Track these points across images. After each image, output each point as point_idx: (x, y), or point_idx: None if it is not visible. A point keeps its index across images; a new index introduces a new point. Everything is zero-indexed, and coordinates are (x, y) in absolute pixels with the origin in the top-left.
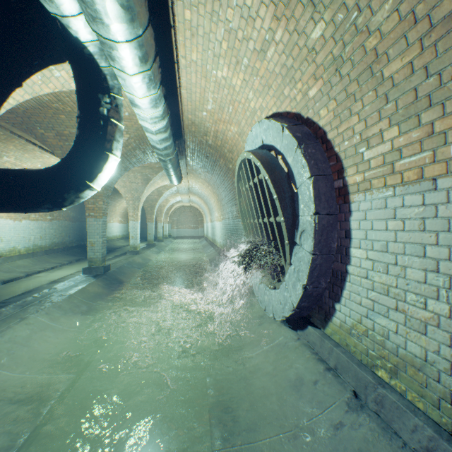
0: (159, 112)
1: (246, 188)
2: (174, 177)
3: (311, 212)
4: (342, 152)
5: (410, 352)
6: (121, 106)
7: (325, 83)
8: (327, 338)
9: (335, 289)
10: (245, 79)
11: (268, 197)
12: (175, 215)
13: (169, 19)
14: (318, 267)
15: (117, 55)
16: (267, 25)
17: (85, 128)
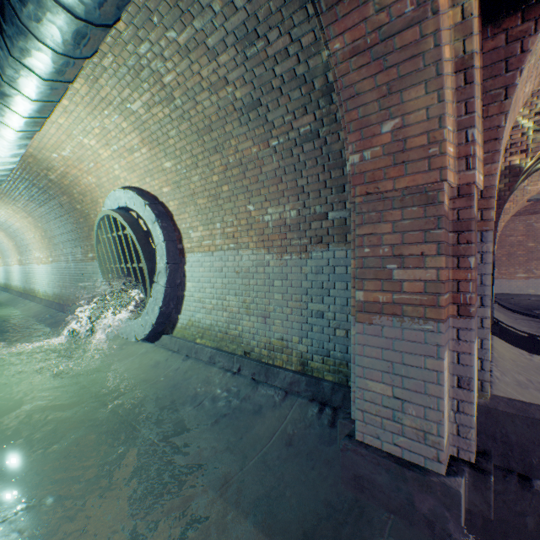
0: (16, 160)
1: (108, 237)
2: None
3: (165, 262)
4: (182, 230)
5: (207, 324)
6: None
7: (173, 190)
8: (174, 337)
9: (179, 307)
10: (113, 156)
11: (133, 249)
12: None
13: None
14: (169, 295)
15: (7, 132)
16: (137, 142)
17: None
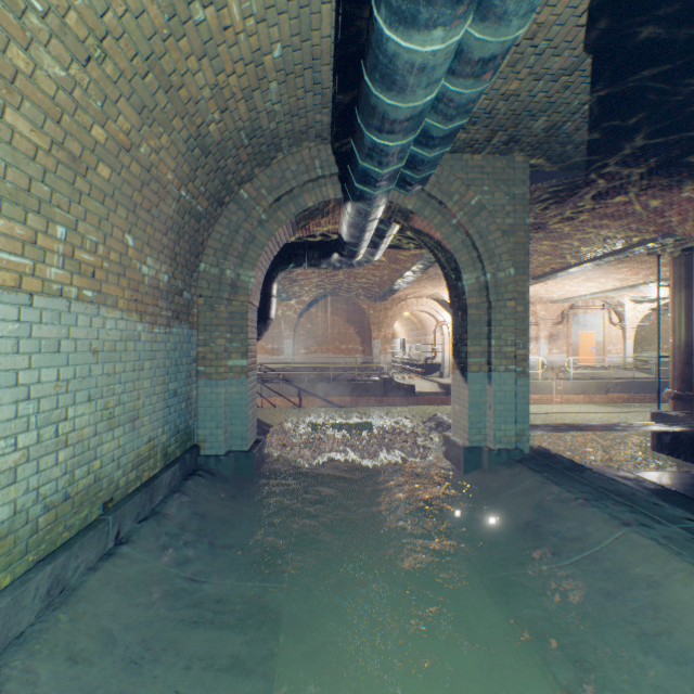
0: None
1: None
2: None
3: None
4: None
5: None
6: None
7: None
8: None
9: None
10: None
11: None
12: None
13: None
14: None
15: None
16: None
17: None
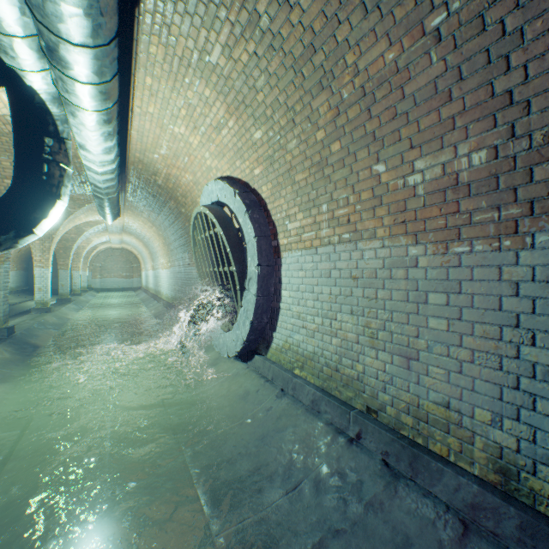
0: (111, 157)
1: (202, 238)
2: (111, 216)
3: (256, 264)
4: (276, 221)
5: (309, 351)
6: (70, 150)
7: (265, 169)
8: (268, 360)
9: (273, 322)
10: (202, 141)
11: (223, 249)
12: (98, 259)
13: (130, 81)
14: (261, 306)
15: (82, 116)
16: (222, 114)
17: (29, 171)
